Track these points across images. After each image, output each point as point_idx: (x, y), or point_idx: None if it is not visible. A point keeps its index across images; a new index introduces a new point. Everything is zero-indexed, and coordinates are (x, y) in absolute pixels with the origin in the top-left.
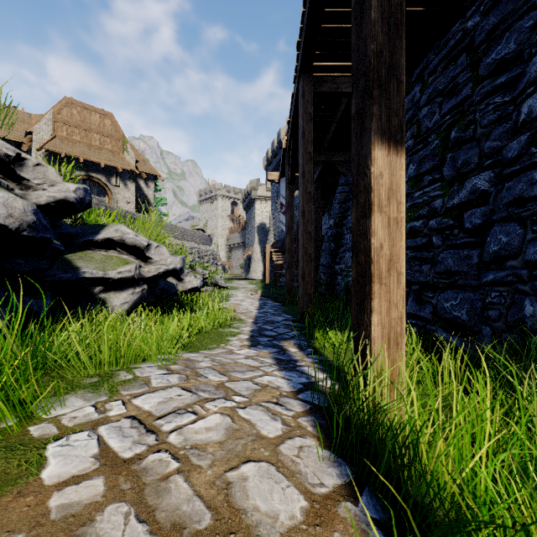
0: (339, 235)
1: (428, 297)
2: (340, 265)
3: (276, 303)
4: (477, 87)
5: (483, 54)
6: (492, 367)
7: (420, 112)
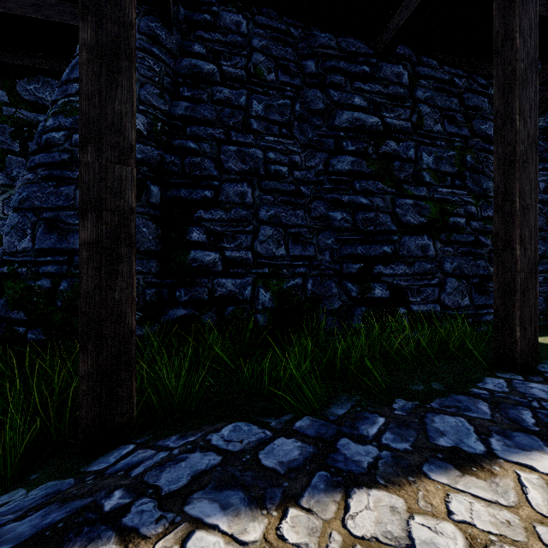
0: (166, 170)
1: (490, 287)
2: (230, 251)
3: (220, 435)
4: (476, 138)
5: (472, 117)
6: (542, 318)
7: (421, 105)
